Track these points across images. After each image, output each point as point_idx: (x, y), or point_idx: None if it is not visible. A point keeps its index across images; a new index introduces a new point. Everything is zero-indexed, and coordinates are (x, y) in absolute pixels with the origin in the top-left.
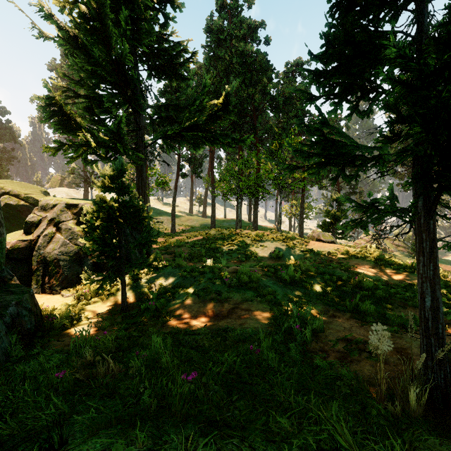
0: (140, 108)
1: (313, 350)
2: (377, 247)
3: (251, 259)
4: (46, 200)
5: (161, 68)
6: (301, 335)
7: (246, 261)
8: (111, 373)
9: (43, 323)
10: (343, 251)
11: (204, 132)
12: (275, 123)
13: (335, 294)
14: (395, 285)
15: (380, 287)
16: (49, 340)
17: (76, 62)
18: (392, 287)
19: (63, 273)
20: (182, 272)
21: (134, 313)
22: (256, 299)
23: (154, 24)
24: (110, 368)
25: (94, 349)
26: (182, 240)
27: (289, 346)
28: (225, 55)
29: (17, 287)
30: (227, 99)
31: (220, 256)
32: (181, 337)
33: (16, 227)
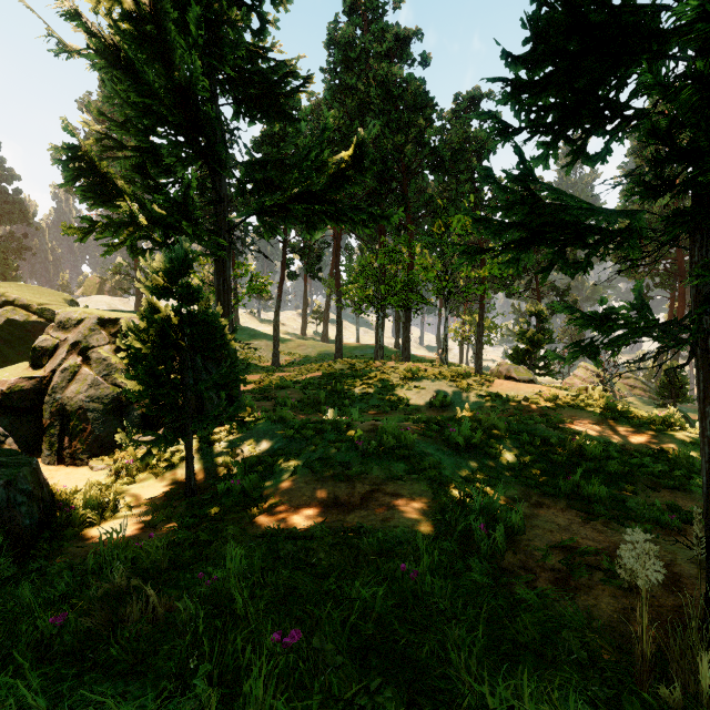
0: (221, 166)
1: (509, 567)
2: (604, 390)
3: (399, 409)
4: (67, 312)
5: (255, 101)
6: (488, 542)
7: (392, 411)
8: (151, 617)
9: (54, 516)
10: (549, 395)
11: (323, 203)
12: (438, 192)
13: (539, 468)
14: (638, 452)
15: (614, 455)
16: (62, 544)
17: (117, 91)
18: (632, 455)
19: (92, 431)
20: (287, 430)
21: (206, 498)
22: (408, 475)
23: (244, 31)
24: (149, 608)
25: (133, 563)
26: (290, 378)
27: (468, 562)
28: (357, 83)
29: (12, 456)
30: (360, 150)
31: (350, 403)
32: (280, 547)
33: (25, 357)
